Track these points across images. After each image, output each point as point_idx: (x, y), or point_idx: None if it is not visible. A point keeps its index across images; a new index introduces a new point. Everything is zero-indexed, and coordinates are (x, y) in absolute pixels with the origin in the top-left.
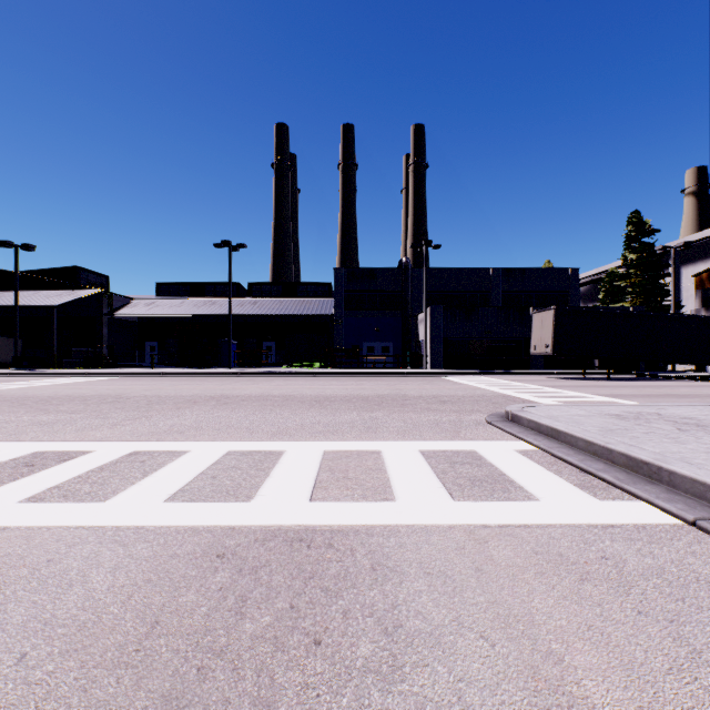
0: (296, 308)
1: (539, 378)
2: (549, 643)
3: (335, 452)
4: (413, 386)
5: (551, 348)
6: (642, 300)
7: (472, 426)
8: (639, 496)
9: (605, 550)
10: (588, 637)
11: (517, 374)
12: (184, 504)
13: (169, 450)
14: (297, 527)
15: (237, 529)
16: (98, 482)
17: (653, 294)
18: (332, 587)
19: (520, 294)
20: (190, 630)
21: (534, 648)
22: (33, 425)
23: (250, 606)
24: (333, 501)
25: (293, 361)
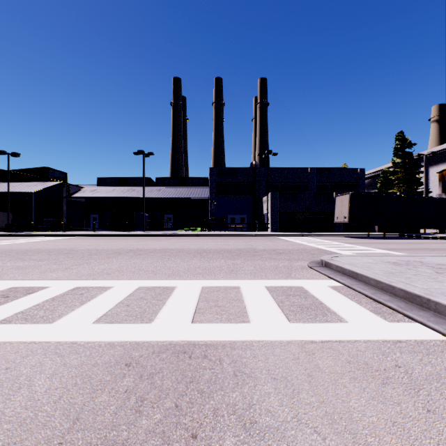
0: (186, 193)
1: (340, 238)
2: (365, 437)
3: (209, 287)
4: (260, 243)
5: (348, 219)
6: (405, 188)
7: (299, 269)
8: (415, 319)
9: (397, 360)
10: (394, 431)
11: (326, 235)
12: (106, 325)
13: (99, 286)
14: (183, 342)
15: (141, 344)
16: (49, 308)
17: (412, 184)
18: (205, 389)
19: (327, 184)
20: (101, 426)
21: (354, 441)
22: (13, 269)
23: (146, 405)
24: (207, 323)
25: (184, 226)
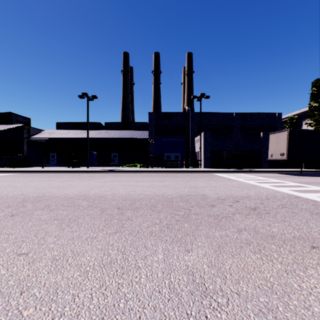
0: (128, 135)
1: (277, 175)
2: None
3: None
4: (202, 183)
5: (286, 156)
6: None
7: None
8: None
9: None
10: None
11: (259, 171)
12: None
13: None
14: None
15: None
16: None
17: None
18: None
19: (250, 127)
20: None
21: None
22: None
23: None
24: None
25: (127, 163)
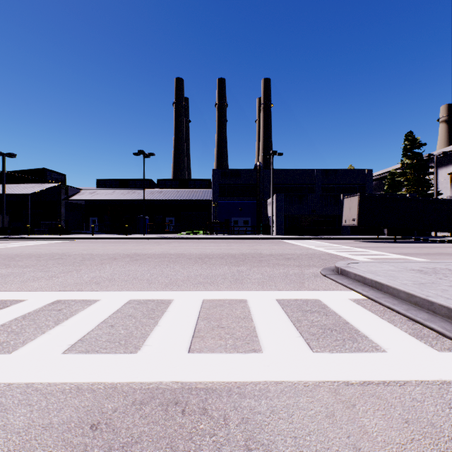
0: (188, 196)
1: (349, 241)
2: None
3: (211, 300)
4: (265, 247)
5: (357, 221)
6: (414, 189)
7: (312, 278)
8: None
9: None
10: None
11: (333, 238)
12: (79, 355)
13: (83, 299)
14: (175, 385)
15: (119, 388)
16: (15, 330)
17: (422, 186)
18: None
19: (334, 186)
20: None
21: None
22: None
23: None
24: (208, 353)
25: (186, 229)
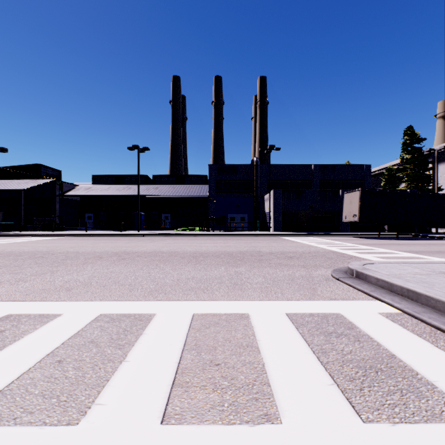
0: (184, 191)
1: (349, 238)
2: None
3: (204, 316)
4: (264, 244)
5: (358, 217)
6: (414, 185)
7: (323, 282)
8: None
9: None
10: None
11: (333, 235)
12: None
13: (41, 314)
14: None
15: None
16: None
17: (422, 181)
18: None
19: (332, 182)
20: None
21: None
22: None
23: None
24: (193, 424)
25: (182, 226)
